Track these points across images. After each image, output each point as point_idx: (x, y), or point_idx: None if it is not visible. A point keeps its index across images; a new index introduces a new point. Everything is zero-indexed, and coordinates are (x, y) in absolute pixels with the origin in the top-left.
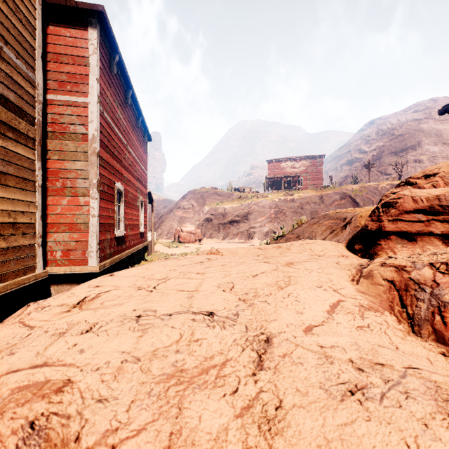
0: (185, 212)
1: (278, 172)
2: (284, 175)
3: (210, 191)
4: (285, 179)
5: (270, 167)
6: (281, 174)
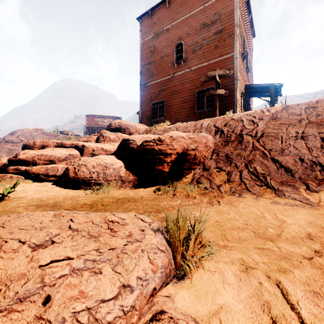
0: (14, 145)
1: (93, 123)
2: (97, 126)
3: (39, 131)
4: (98, 129)
5: (88, 119)
6: (95, 125)
